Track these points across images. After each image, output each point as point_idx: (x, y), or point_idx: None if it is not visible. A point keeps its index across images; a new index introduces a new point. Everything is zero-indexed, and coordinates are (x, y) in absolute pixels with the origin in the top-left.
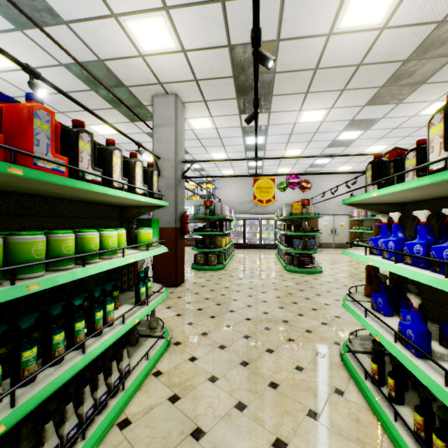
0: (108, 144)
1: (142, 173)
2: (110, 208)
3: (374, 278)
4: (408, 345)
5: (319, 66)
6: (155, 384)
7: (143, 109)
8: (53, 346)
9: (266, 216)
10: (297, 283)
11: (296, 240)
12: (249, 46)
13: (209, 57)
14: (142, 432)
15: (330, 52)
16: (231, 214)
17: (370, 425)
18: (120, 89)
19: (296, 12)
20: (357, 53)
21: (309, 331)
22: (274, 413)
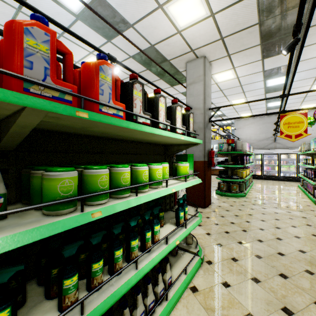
0: (155, 93)
1: (181, 116)
2: (157, 147)
3: None
4: None
5: None
6: (192, 300)
7: (179, 75)
8: (114, 259)
9: (286, 151)
10: None
11: None
12: None
13: (235, 11)
14: None
15: None
16: (250, 150)
17: None
18: (164, 63)
19: None
20: None
21: None
22: None
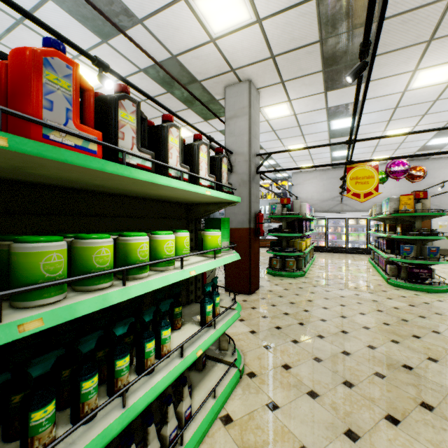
0: (163, 121)
1: (207, 159)
2: (174, 207)
3: None
4: None
5: None
6: (222, 438)
7: (216, 104)
8: (81, 396)
9: (354, 215)
10: (412, 304)
11: (405, 245)
12: None
13: (289, 20)
14: None
15: None
16: (311, 213)
17: None
18: (193, 85)
19: None
20: None
21: None
22: None
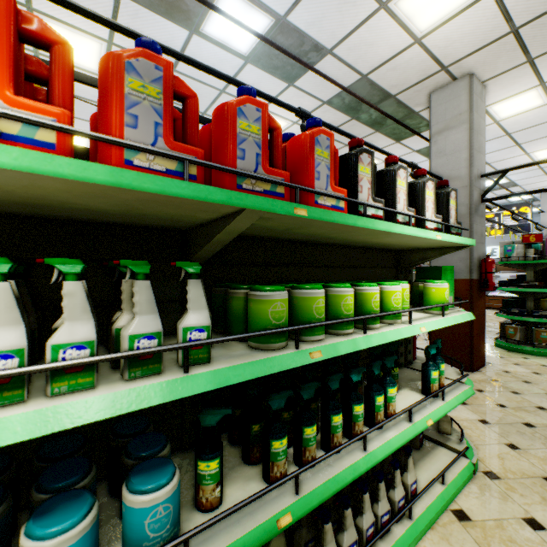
0: (388, 164)
1: (433, 197)
2: (382, 254)
3: None
4: None
5: None
6: (458, 533)
7: (414, 118)
8: (331, 428)
9: None
10: None
11: None
12: None
13: None
14: None
15: None
16: None
17: None
18: (385, 103)
19: None
20: None
21: None
22: None
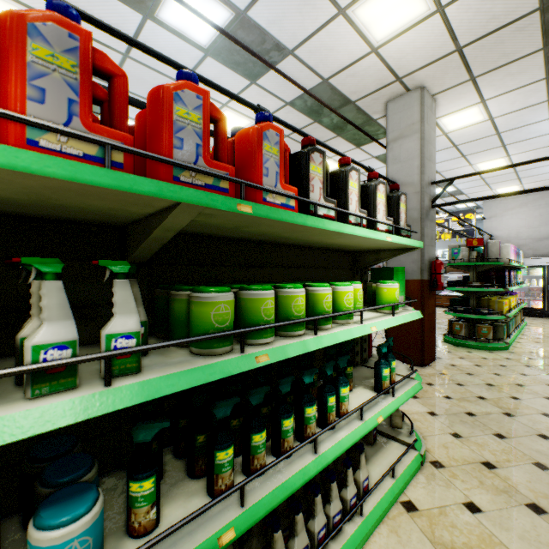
0: (341, 166)
1: (385, 200)
2: (339, 255)
3: None
4: None
5: None
6: (406, 524)
7: (373, 125)
8: (282, 432)
9: None
10: None
11: None
12: None
13: None
14: None
15: None
16: (517, 258)
17: None
18: (345, 108)
19: None
20: None
21: None
22: None
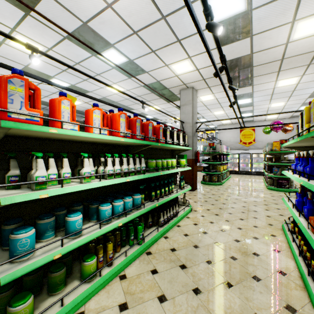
0: (172, 129)
1: (182, 137)
2: (168, 151)
3: (305, 187)
4: (296, 208)
5: (284, 57)
6: (187, 220)
7: (175, 96)
8: (162, 192)
9: (256, 151)
10: (273, 196)
11: (275, 168)
12: (234, 60)
13: (211, 69)
14: (185, 229)
15: (290, 50)
16: (227, 150)
17: (283, 245)
18: (165, 90)
19: (261, 41)
20: (313, 45)
21: (269, 216)
22: (237, 234)
